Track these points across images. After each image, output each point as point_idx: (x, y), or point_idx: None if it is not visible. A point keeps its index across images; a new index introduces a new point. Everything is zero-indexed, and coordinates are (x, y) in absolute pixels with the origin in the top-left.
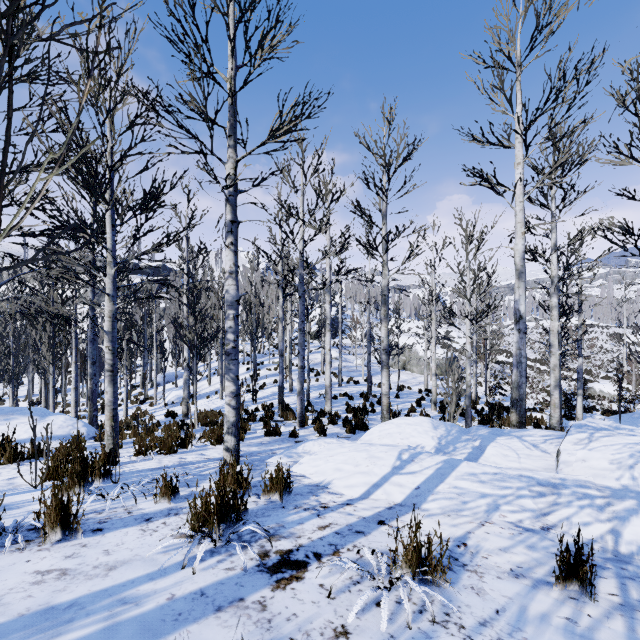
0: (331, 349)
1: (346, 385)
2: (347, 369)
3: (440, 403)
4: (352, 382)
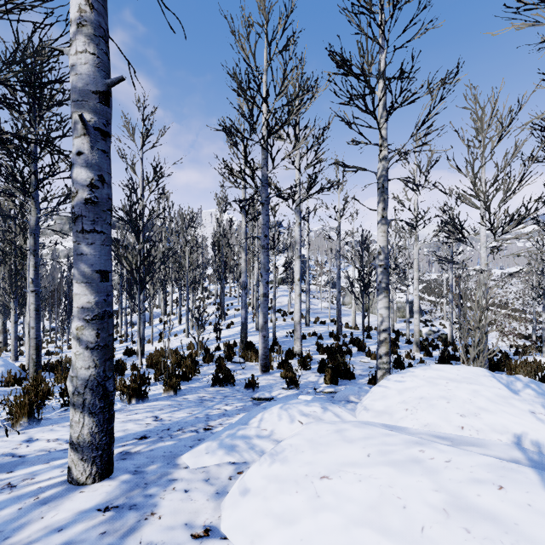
0: None
1: (313, 325)
2: (312, 311)
3: (421, 344)
4: (319, 322)
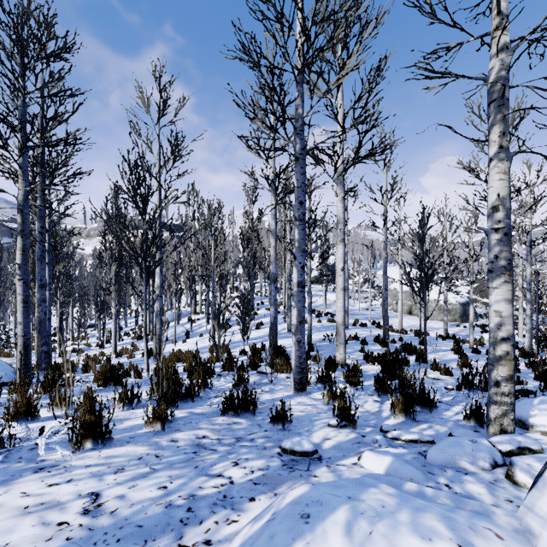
0: (331, 293)
1: (352, 327)
2: (349, 312)
3: None
4: (358, 324)
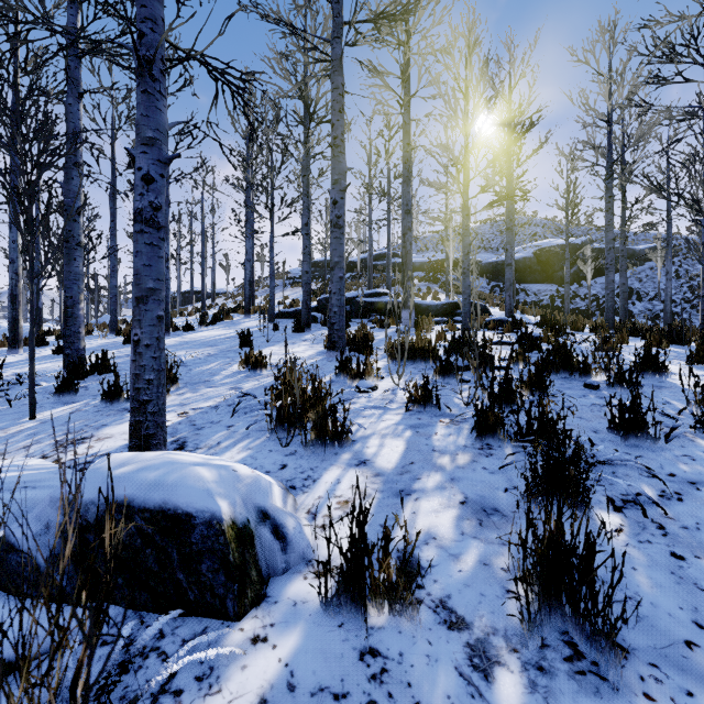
0: None
1: None
2: None
3: None
4: None
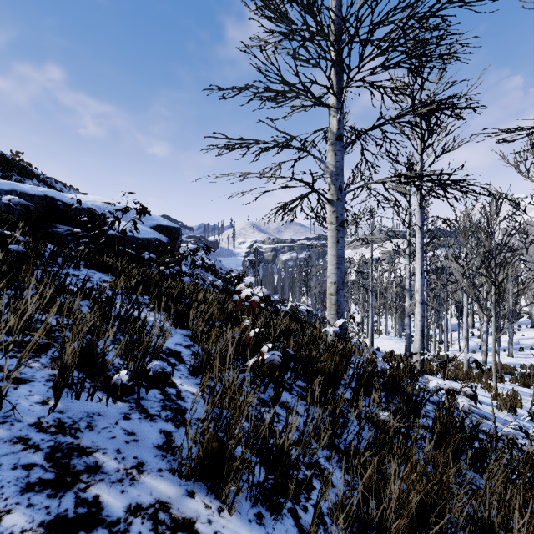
0: None
1: None
2: None
3: None
4: None
